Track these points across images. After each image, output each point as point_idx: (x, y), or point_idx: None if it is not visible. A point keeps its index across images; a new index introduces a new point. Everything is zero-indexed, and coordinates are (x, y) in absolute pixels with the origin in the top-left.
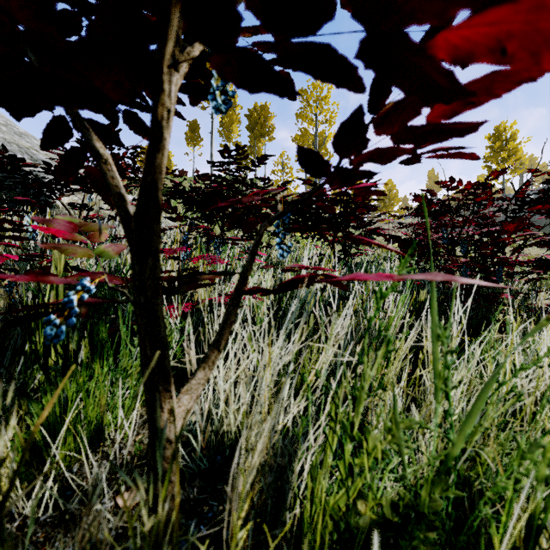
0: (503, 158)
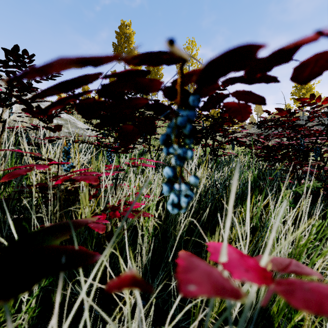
0: (303, 93)
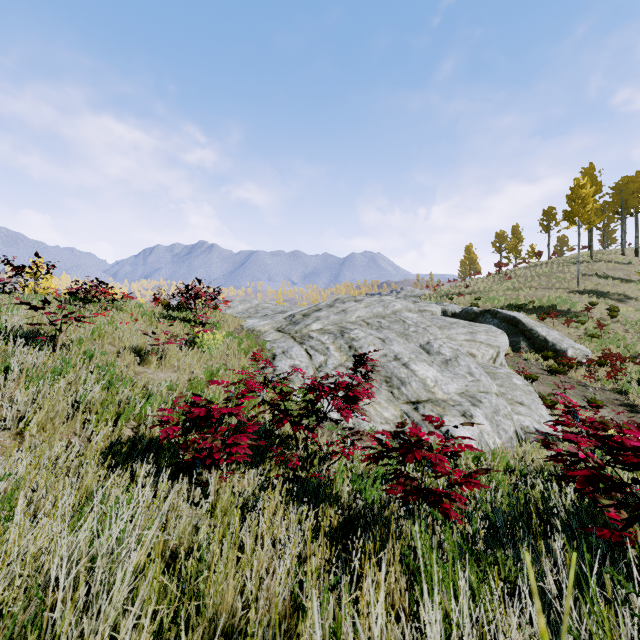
0: None
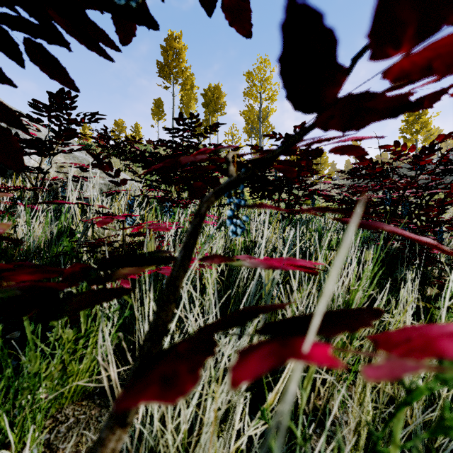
0: (416, 130)
